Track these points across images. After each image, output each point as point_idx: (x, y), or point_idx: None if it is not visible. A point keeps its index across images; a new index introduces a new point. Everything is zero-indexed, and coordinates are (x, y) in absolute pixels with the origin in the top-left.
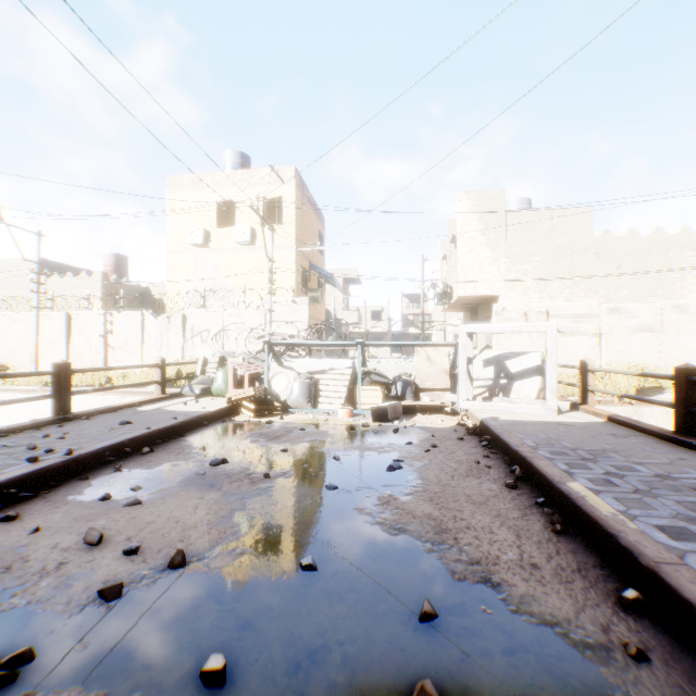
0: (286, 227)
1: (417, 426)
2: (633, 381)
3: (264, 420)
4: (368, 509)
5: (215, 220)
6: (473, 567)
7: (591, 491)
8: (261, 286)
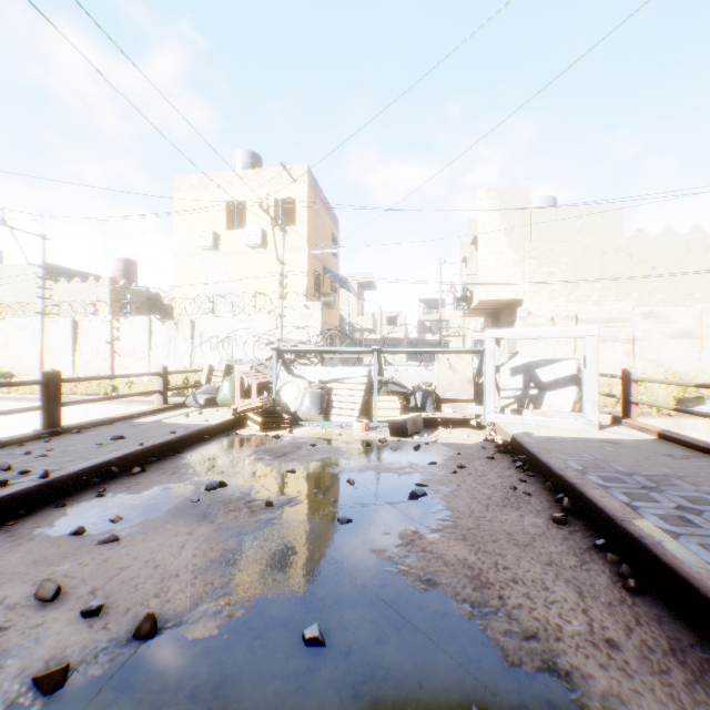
0: (298, 229)
1: (439, 442)
2: (671, 390)
3: (272, 434)
4: (388, 551)
5: (225, 222)
6: (529, 643)
7: (666, 533)
8: (272, 290)
